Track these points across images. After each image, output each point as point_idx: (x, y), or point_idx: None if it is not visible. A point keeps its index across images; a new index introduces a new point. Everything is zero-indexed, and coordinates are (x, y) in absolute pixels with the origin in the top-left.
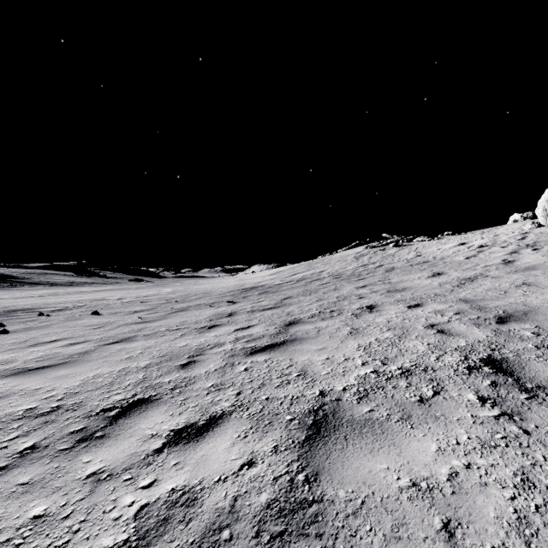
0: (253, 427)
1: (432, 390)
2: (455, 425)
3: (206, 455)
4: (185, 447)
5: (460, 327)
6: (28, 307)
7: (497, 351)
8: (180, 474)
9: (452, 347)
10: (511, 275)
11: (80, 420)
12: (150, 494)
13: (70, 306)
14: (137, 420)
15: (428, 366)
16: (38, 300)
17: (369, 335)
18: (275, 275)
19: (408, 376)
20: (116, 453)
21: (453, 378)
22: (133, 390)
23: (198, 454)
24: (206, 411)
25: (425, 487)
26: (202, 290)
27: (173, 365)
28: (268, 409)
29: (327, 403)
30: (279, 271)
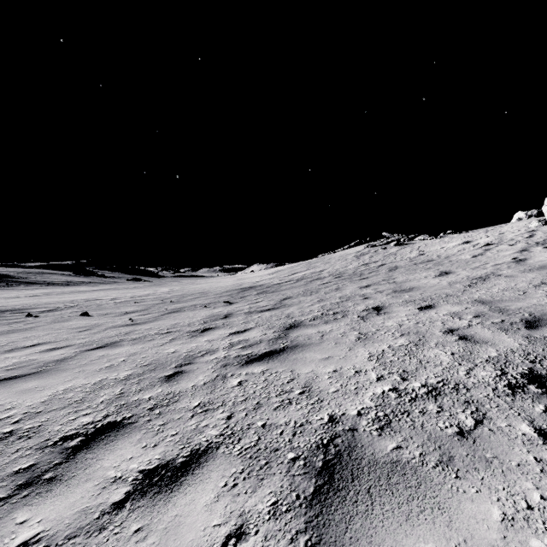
0: (245, 470)
1: (472, 417)
2: (516, 474)
3: (180, 517)
4: (154, 500)
5: (484, 333)
6: (18, 308)
7: (539, 364)
8: None
9: (482, 357)
10: (526, 274)
11: (31, 453)
12: None
13: (62, 306)
14: (101, 455)
15: (459, 382)
16: (30, 300)
17: (380, 341)
18: (274, 274)
19: (436, 396)
20: (63, 508)
21: (494, 401)
22: (104, 410)
23: (169, 513)
24: (188, 442)
25: None
26: (199, 290)
27: (157, 376)
28: (265, 442)
29: (339, 435)
30: (278, 271)
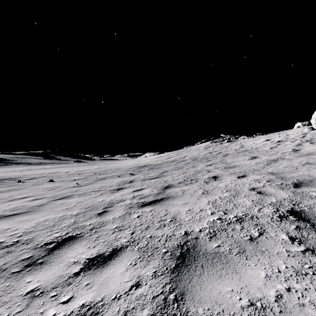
0: (141, 257)
1: (258, 231)
2: (275, 257)
3: (108, 278)
4: (95, 271)
5: (271, 190)
6: (12, 177)
7: (297, 205)
8: (89, 293)
9: (267, 202)
10: (299, 158)
11: (29, 251)
12: (67, 308)
13: (37, 176)
14: (66, 251)
15: (253, 215)
16: (19, 173)
17: (215, 194)
18: (158, 158)
19: (241, 222)
20: (49, 275)
21: (270, 224)
22: (66, 230)
23: (103, 277)
24: (111, 245)
25: (259, 306)
26: (115, 167)
27: (93, 213)
28: (151, 244)
29: (189, 240)
30: (160, 156)
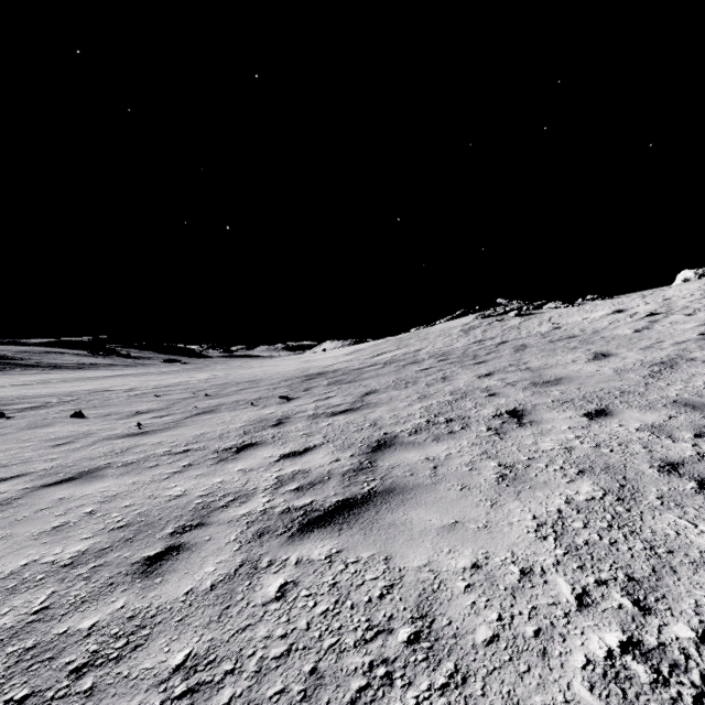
0: None
1: None
2: None
3: None
4: None
5: None
6: None
7: None
8: None
9: None
10: None
11: None
12: None
13: (54, 400)
14: None
15: None
16: (16, 390)
17: (545, 486)
18: (352, 355)
19: None
20: None
21: None
22: None
23: None
24: None
25: None
26: (249, 377)
27: (130, 559)
28: None
29: None
30: (358, 350)
